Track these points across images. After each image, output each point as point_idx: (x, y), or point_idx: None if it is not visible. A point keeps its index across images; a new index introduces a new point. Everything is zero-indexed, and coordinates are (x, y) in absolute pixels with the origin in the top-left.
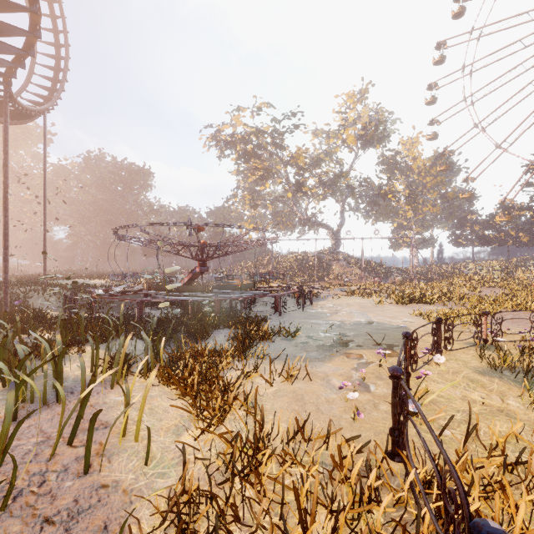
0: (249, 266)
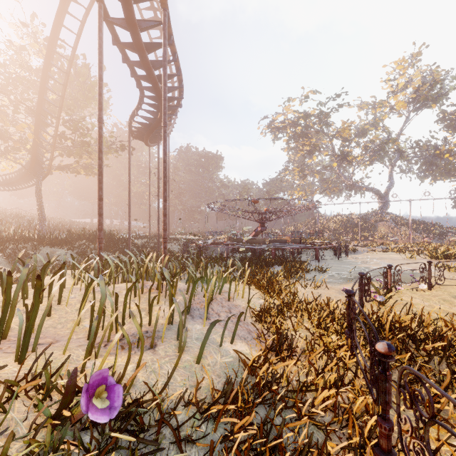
0: (298, 227)
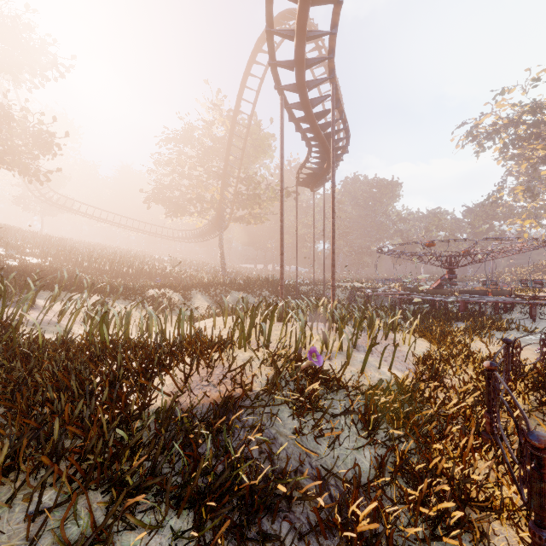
0: (523, 272)
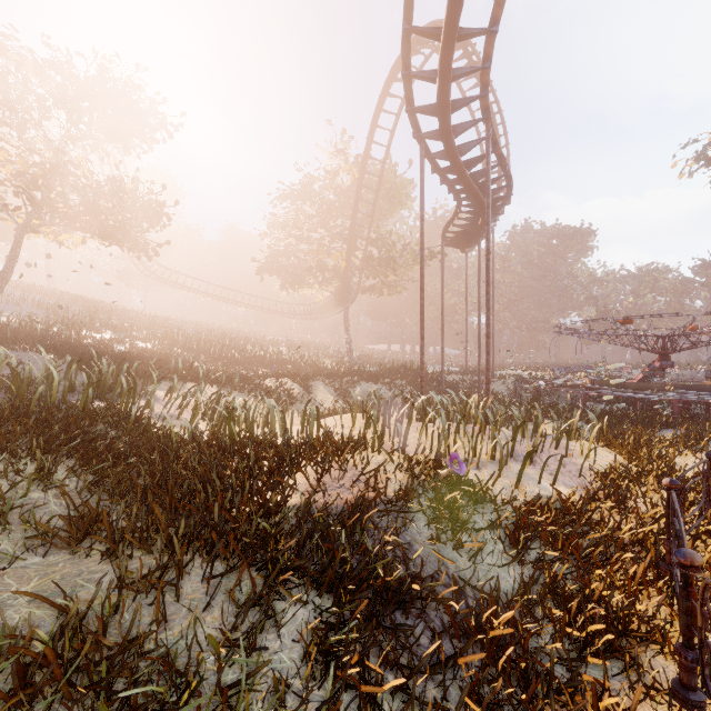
0: None
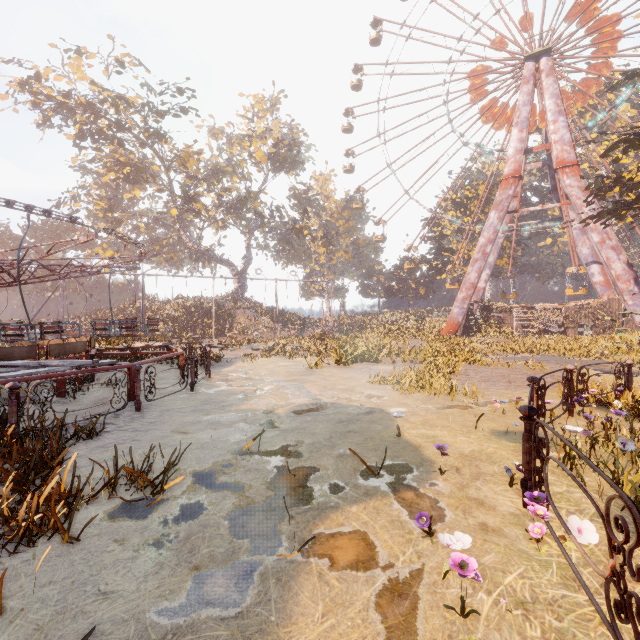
0: (104, 316)
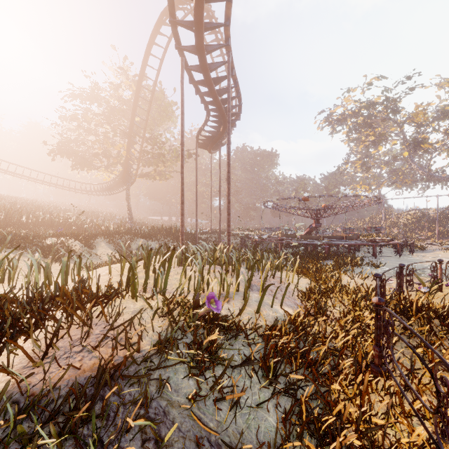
0: (360, 223)
